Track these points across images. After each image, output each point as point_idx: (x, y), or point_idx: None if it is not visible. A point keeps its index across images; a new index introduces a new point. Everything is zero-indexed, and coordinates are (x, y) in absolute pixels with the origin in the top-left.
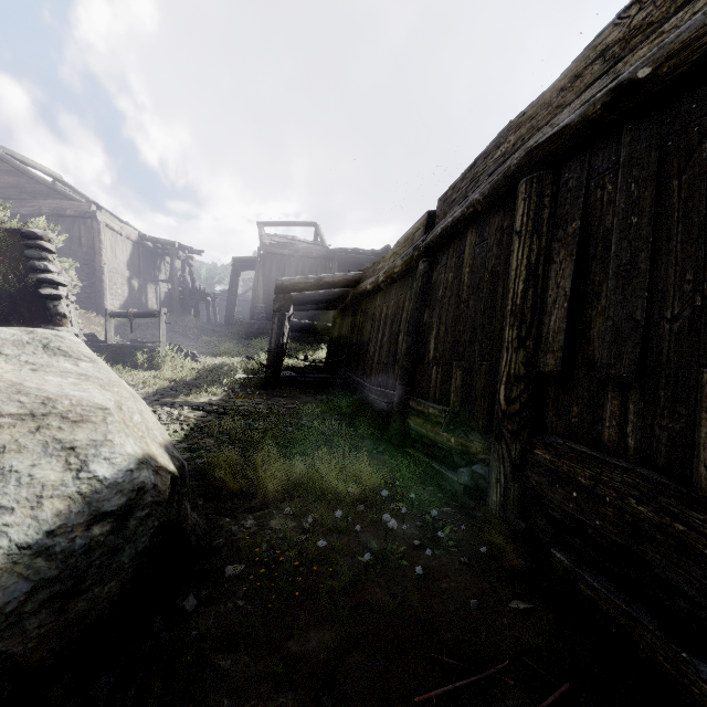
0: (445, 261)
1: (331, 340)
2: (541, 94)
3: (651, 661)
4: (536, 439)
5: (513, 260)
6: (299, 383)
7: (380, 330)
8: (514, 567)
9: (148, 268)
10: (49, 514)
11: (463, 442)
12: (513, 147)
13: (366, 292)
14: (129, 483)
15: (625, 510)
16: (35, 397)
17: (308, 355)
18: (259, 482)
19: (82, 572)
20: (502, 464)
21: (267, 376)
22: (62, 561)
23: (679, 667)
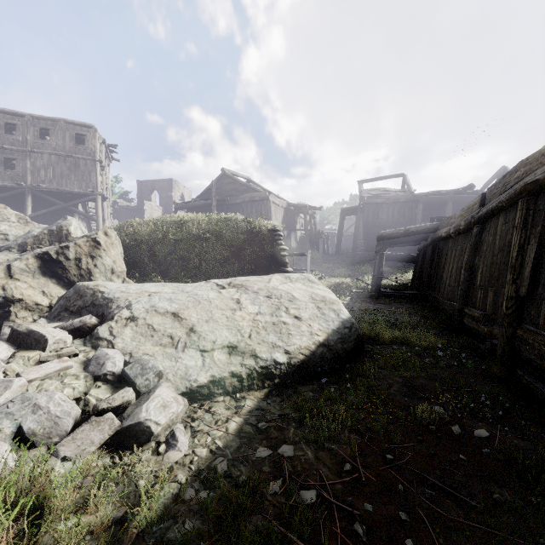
0: (488, 229)
1: (416, 267)
2: (535, 152)
3: (537, 398)
4: (518, 326)
5: (513, 240)
6: (393, 296)
7: (450, 265)
8: (497, 375)
9: (291, 223)
10: (336, 324)
11: (490, 330)
12: (522, 175)
13: (441, 237)
14: (350, 321)
15: (540, 350)
16: (321, 296)
17: (397, 276)
18: (379, 337)
19: (344, 339)
20: (502, 337)
21: (372, 291)
22: (341, 335)
23: (543, 396)
